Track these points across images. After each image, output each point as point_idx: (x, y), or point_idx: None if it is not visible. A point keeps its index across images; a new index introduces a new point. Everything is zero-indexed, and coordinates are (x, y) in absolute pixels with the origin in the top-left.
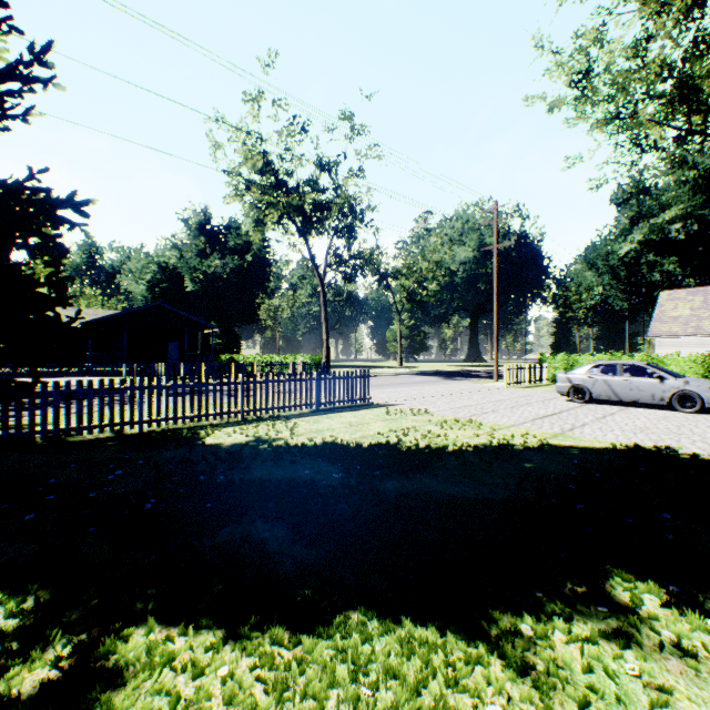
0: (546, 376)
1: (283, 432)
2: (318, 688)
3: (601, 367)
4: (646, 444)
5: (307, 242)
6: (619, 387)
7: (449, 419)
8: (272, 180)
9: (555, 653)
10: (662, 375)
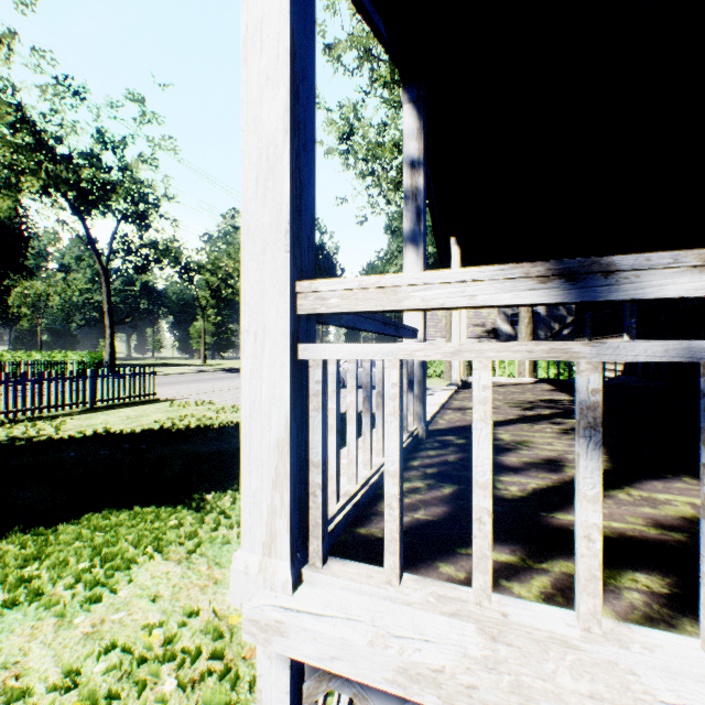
0: None
1: (47, 429)
2: (69, 539)
3: None
4: None
5: (85, 222)
6: (361, 376)
7: (228, 406)
8: (31, 138)
9: (222, 503)
10: None
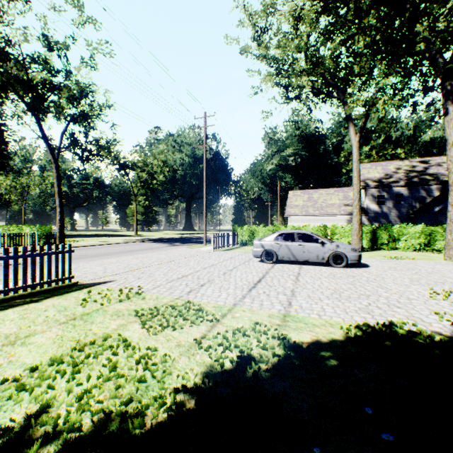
0: (237, 241)
1: None
2: None
3: (284, 235)
4: (368, 319)
5: (38, 119)
6: (296, 250)
7: (164, 304)
8: None
9: None
10: (323, 241)
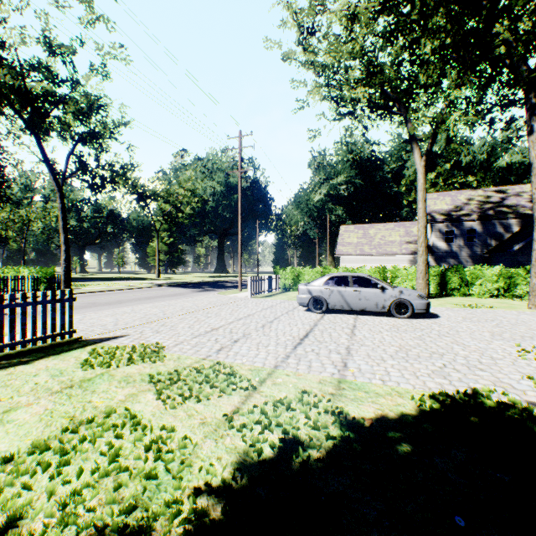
0: (279, 285)
1: None
2: None
3: (336, 279)
4: (446, 386)
5: (38, 138)
6: (351, 297)
7: (187, 366)
8: None
9: None
10: (384, 285)
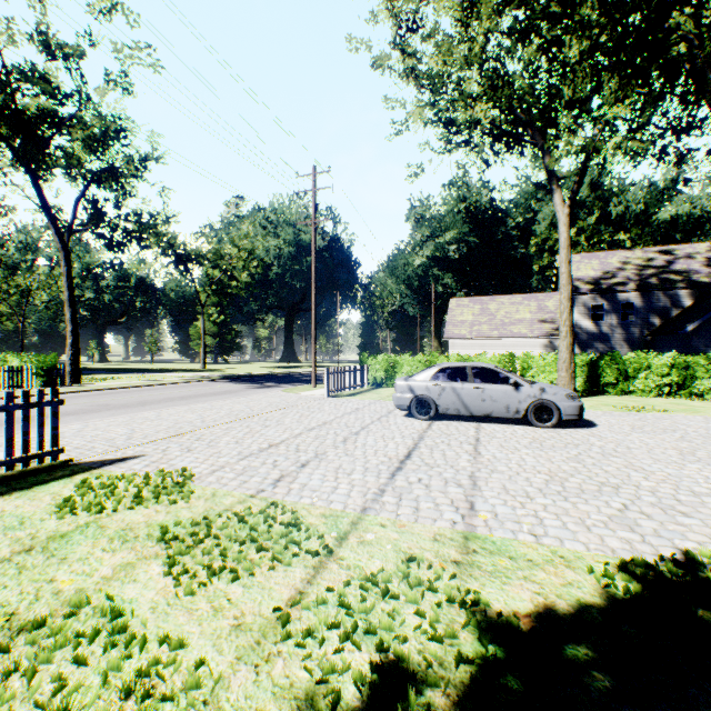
0: (367, 379)
1: None
2: None
3: (449, 371)
4: (638, 547)
5: (34, 176)
6: (471, 398)
7: (225, 509)
8: None
9: None
10: (517, 381)
